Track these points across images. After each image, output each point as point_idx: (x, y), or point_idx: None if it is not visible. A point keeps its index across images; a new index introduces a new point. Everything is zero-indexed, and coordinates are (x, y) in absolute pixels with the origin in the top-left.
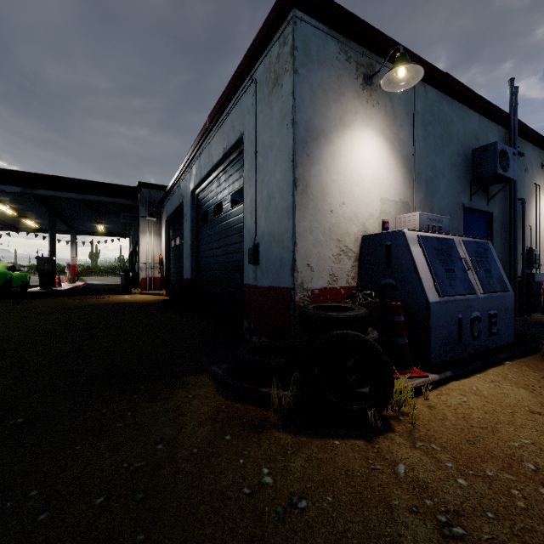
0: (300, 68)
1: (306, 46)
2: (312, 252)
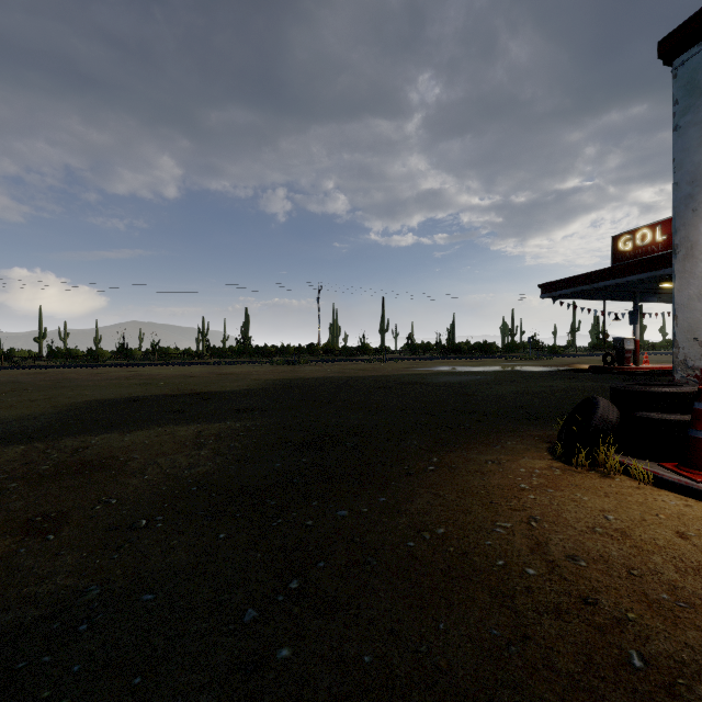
0: (682, 119)
1: (691, 84)
2: (701, 324)
